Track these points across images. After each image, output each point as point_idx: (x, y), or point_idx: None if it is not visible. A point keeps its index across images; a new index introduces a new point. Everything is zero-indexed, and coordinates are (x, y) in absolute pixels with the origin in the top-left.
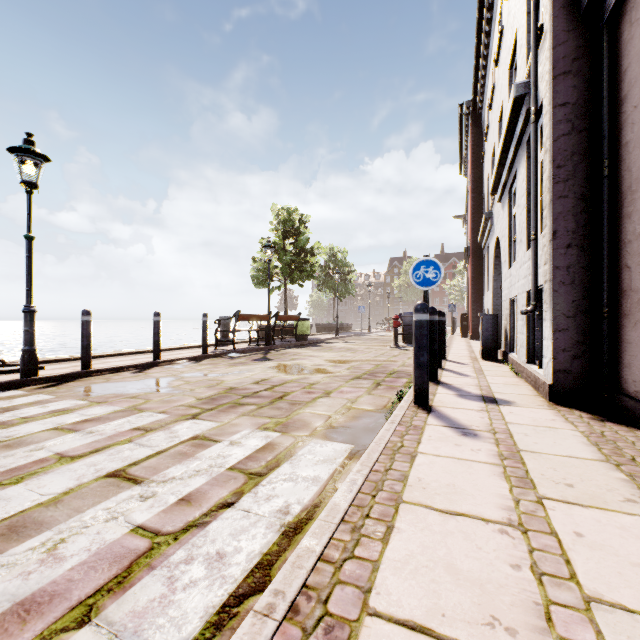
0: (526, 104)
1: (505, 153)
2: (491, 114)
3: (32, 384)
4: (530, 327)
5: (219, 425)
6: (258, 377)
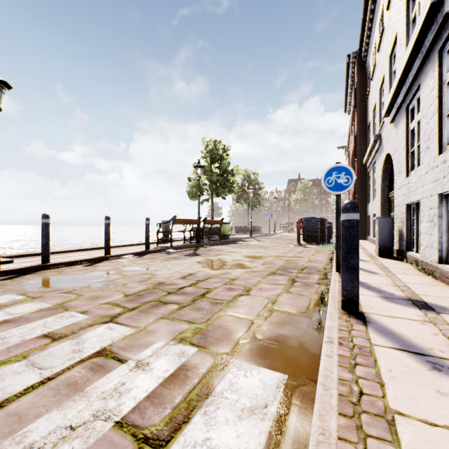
0: (445, 7)
1: (406, 72)
2: (378, 55)
3: None
4: (442, 228)
5: (133, 332)
6: (186, 271)
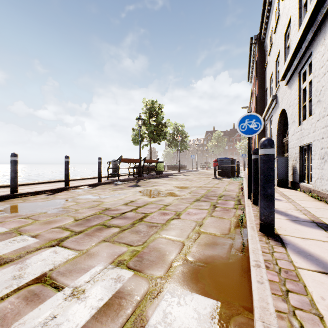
0: None
1: (301, 43)
2: (275, 36)
3: None
4: None
5: (75, 256)
6: (128, 199)
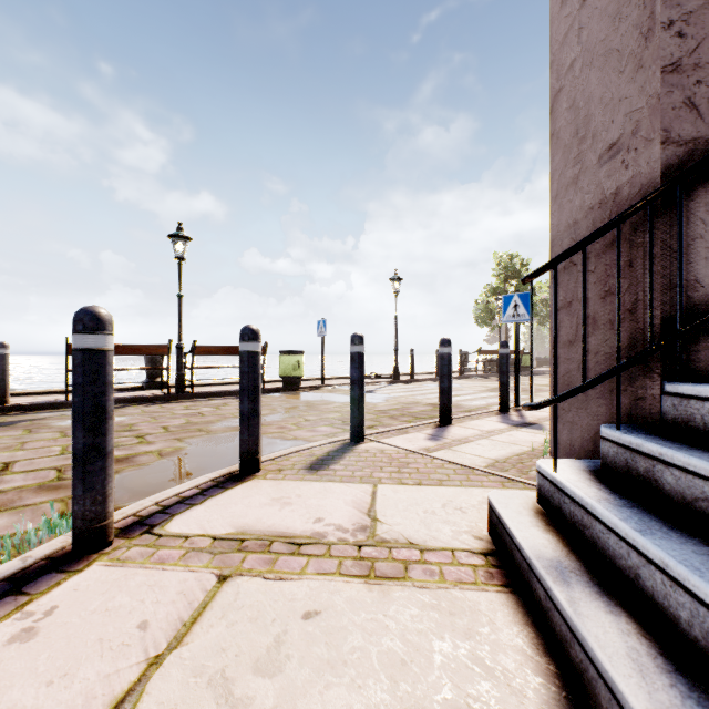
0: None
1: None
2: None
3: (398, 383)
4: None
5: None
6: None
